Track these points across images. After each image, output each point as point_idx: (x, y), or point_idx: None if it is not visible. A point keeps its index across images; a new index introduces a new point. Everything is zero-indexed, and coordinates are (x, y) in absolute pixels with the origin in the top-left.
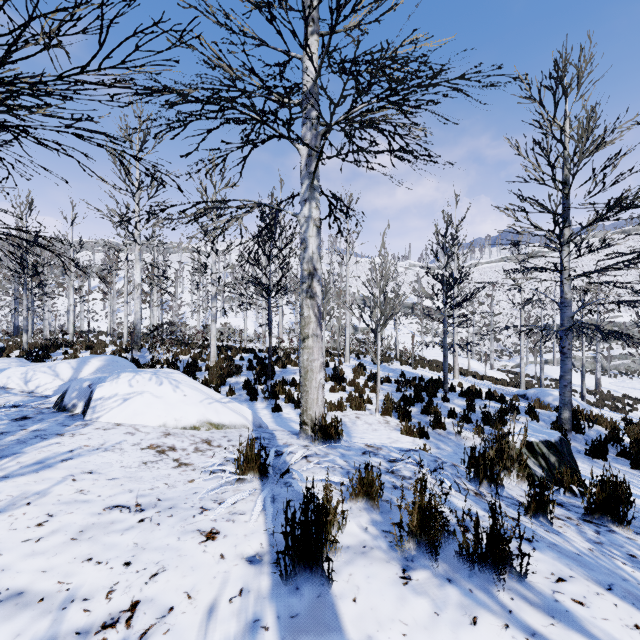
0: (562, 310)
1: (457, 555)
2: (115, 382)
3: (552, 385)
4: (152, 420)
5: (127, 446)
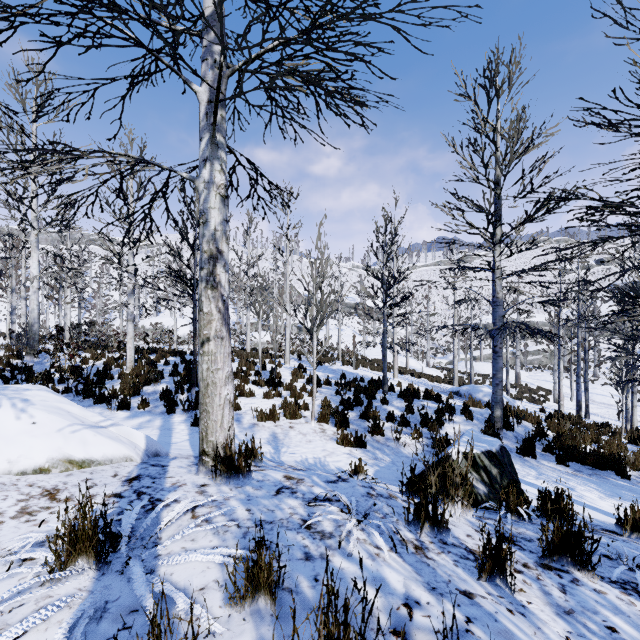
0: (494, 309)
1: None
2: None
3: (480, 380)
4: None
5: None
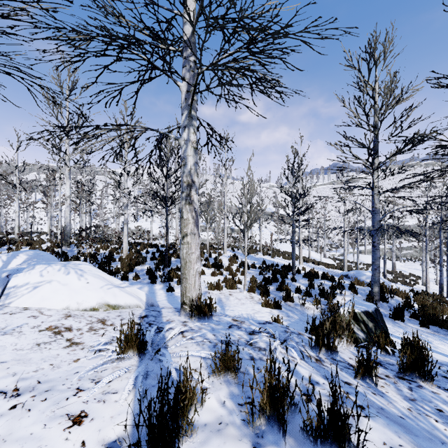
0: (373, 216)
1: (302, 429)
2: (28, 273)
3: (364, 268)
4: (57, 304)
5: (26, 329)
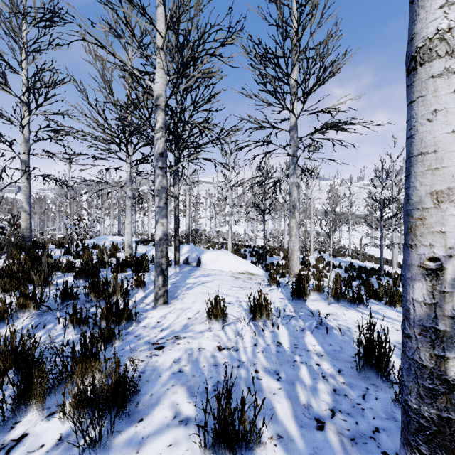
0: None
1: (347, 302)
2: (208, 254)
3: None
4: (226, 269)
5: (224, 275)
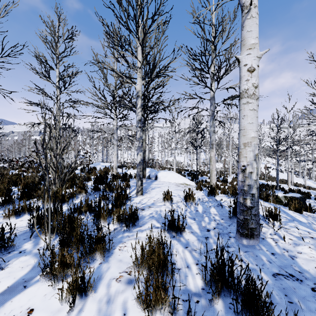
0: None
1: None
2: (162, 172)
3: None
4: (172, 181)
5: (171, 184)
